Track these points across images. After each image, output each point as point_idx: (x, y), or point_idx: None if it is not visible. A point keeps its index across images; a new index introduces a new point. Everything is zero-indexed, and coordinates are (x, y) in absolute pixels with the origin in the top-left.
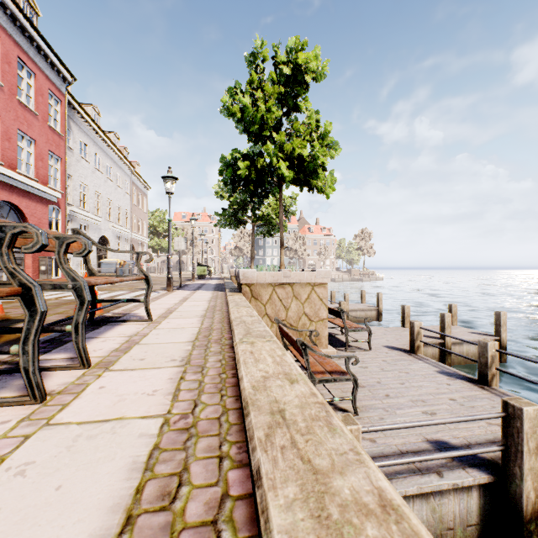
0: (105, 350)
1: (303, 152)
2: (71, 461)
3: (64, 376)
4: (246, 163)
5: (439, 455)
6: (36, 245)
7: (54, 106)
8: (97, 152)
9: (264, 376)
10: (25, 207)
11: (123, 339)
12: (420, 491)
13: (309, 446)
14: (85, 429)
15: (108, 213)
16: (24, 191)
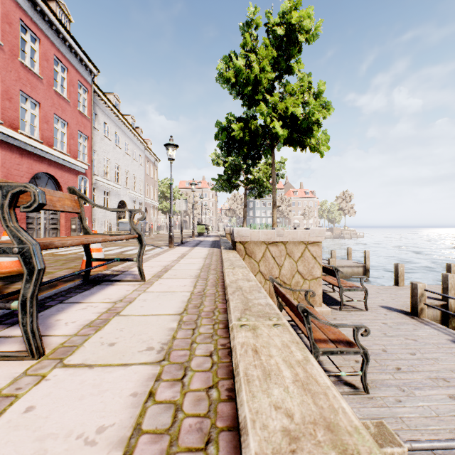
0: (78, 323)
1: (296, 111)
2: None
3: None
4: (240, 125)
5: None
6: None
7: (82, 94)
8: (117, 132)
9: (287, 430)
10: (60, 177)
11: (106, 306)
12: None
13: None
14: None
15: (126, 182)
16: (59, 164)
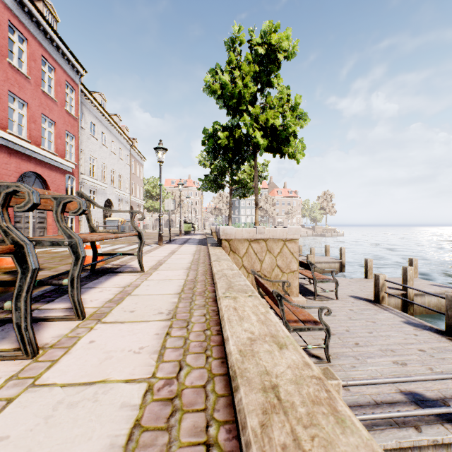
0: (100, 300)
1: (275, 122)
2: (46, 439)
3: (60, 327)
4: (226, 134)
5: (419, 411)
6: (28, 203)
7: (69, 94)
8: (104, 131)
9: (250, 337)
10: (47, 176)
11: (118, 289)
12: (399, 445)
13: (317, 448)
14: (67, 393)
15: (112, 181)
16: (46, 163)
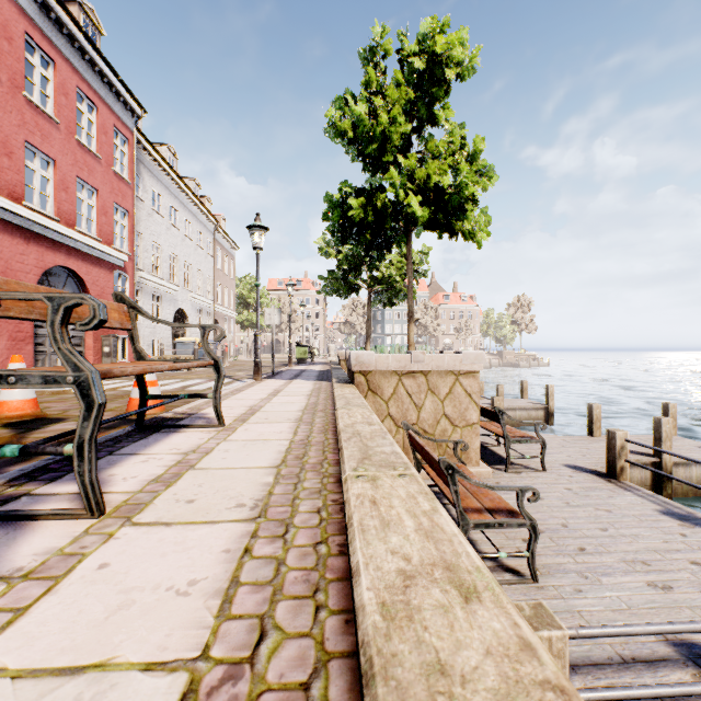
0: (140, 478)
1: (442, 181)
2: None
3: (54, 532)
4: (361, 200)
5: None
6: None
7: (120, 146)
8: (173, 203)
9: (403, 570)
10: (85, 273)
11: (174, 458)
12: None
13: None
14: (20, 697)
15: (187, 281)
16: (84, 253)
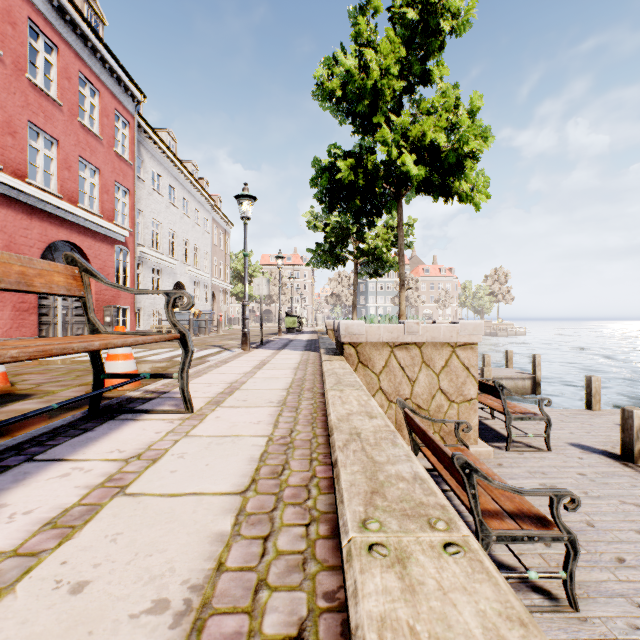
0: (35, 516)
1: (439, 138)
2: None
3: None
4: (350, 162)
5: None
6: None
7: (121, 129)
8: (172, 184)
9: None
10: (88, 247)
11: (107, 469)
12: None
13: None
14: None
15: (185, 255)
16: (87, 229)
